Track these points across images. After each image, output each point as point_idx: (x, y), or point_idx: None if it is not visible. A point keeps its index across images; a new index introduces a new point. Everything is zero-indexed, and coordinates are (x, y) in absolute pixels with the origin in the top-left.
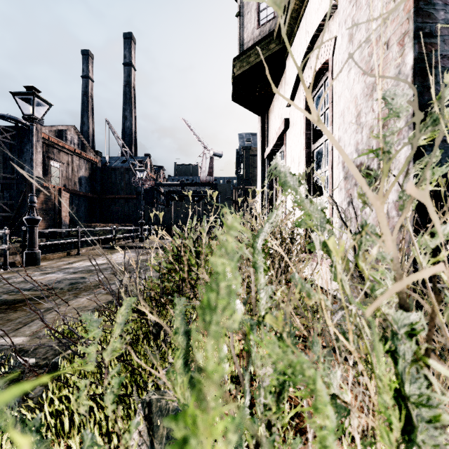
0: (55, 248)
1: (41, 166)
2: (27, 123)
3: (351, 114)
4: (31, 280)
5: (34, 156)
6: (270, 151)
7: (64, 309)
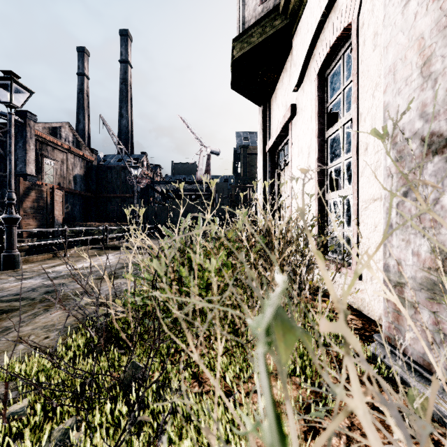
0: (47, 248)
1: (34, 164)
2: (20, 120)
3: (411, 64)
4: (2, 287)
5: (12, 148)
6: (272, 143)
7: (26, 328)
